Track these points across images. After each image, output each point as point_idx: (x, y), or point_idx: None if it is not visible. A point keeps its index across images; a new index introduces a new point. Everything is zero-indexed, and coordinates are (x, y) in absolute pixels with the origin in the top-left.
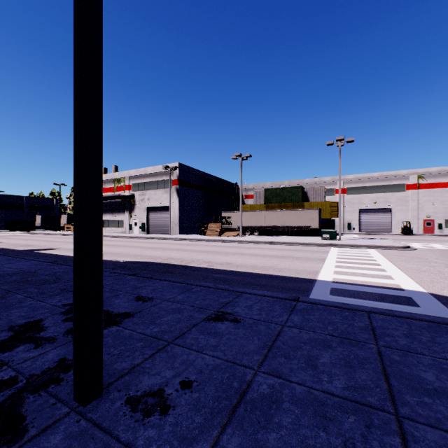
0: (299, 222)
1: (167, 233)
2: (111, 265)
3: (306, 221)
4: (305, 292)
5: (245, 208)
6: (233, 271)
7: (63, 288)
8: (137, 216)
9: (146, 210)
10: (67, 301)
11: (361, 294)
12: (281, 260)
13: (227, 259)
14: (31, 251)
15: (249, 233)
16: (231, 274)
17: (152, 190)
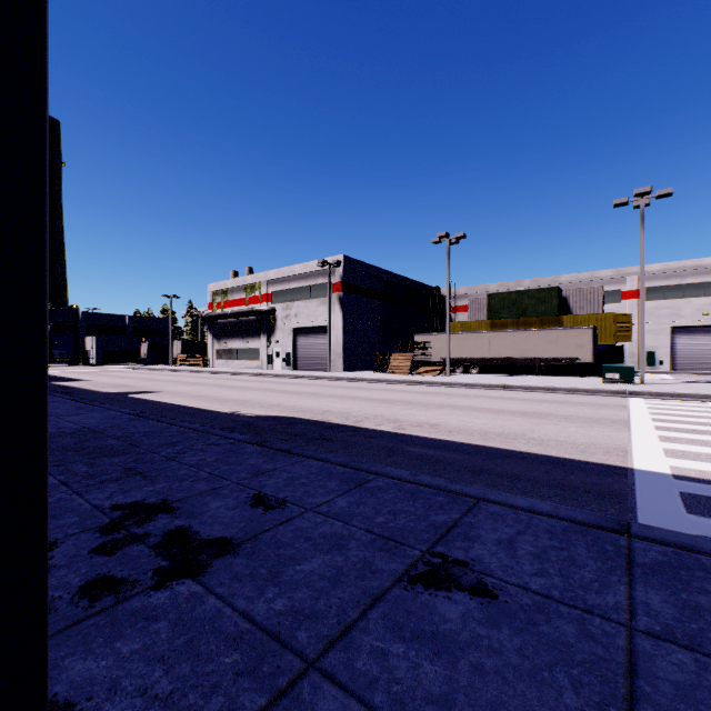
0: (555, 350)
1: (325, 369)
2: (229, 422)
3: (568, 349)
4: (621, 502)
5: (453, 328)
6: (444, 442)
7: (130, 465)
8: (279, 342)
9: (293, 332)
10: (123, 497)
11: None
12: (534, 420)
13: (429, 416)
14: (121, 395)
15: (461, 370)
16: (441, 447)
17: (301, 301)
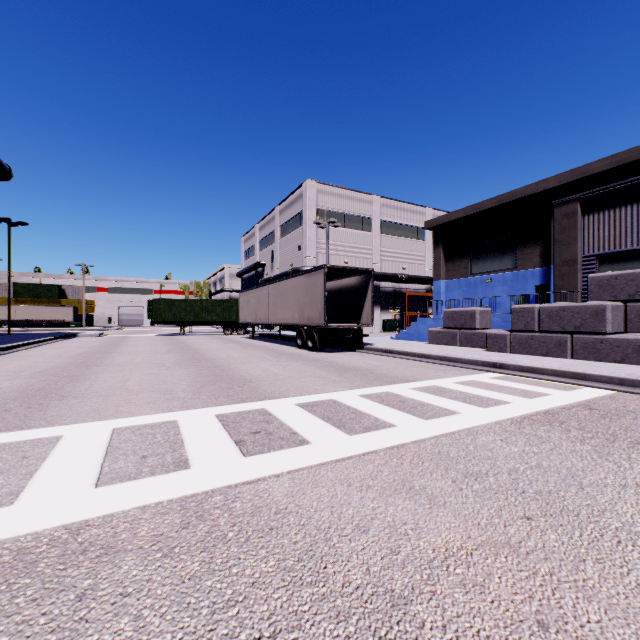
0: (56, 316)
1: None
2: None
3: (63, 316)
4: None
5: None
6: None
7: None
8: None
9: None
10: None
11: None
12: None
13: None
14: None
15: None
16: None
17: None
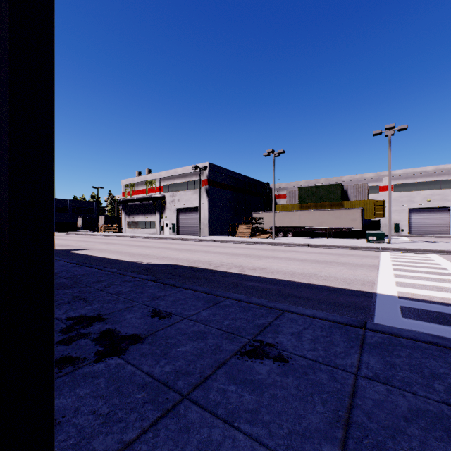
0: (339, 223)
1: (197, 234)
2: (136, 268)
3: (347, 222)
4: (366, 312)
5: (277, 209)
6: (268, 279)
7: (76, 294)
8: (168, 217)
9: (176, 211)
10: (73, 313)
11: (449, 318)
12: (323, 265)
13: (260, 263)
14: (66, 251)
15: (282, 235)
16: (266, 281)
17: (182, 191)
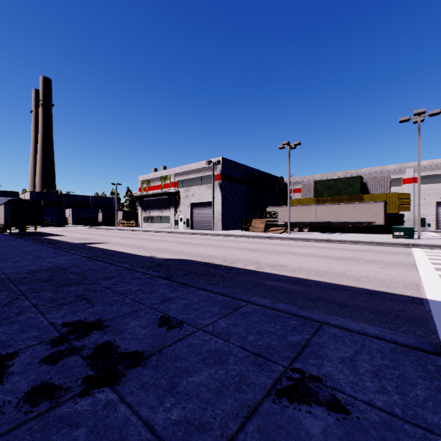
0: (358, 217)
1: (210, 229)
2: (149, 262)
3: (368, 216)
4: (424, 325)
5: (291, 203)
6: (290, 278)
7: (80, 293)
8: (182, 212)
9: (190, 206)
10: (71, 317)
11: None
12: (349, 263)
13: (279, 259)
14: (84, 245)
15: (297, 229)
16: (288, 281)
17: (195, 186)
